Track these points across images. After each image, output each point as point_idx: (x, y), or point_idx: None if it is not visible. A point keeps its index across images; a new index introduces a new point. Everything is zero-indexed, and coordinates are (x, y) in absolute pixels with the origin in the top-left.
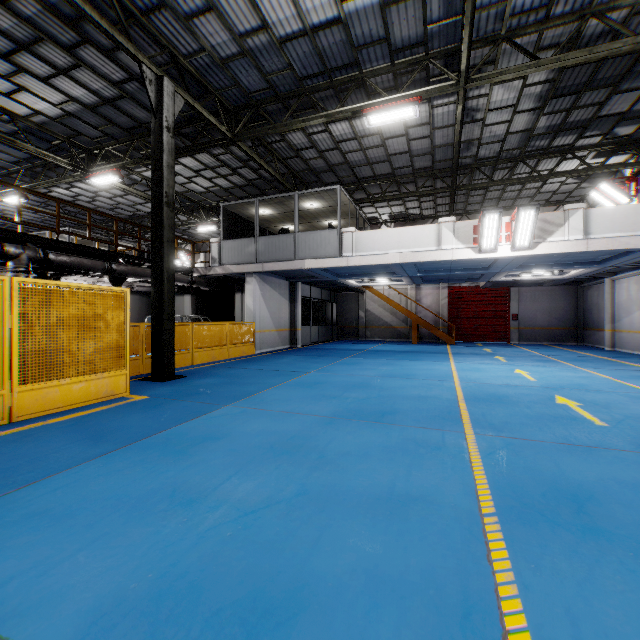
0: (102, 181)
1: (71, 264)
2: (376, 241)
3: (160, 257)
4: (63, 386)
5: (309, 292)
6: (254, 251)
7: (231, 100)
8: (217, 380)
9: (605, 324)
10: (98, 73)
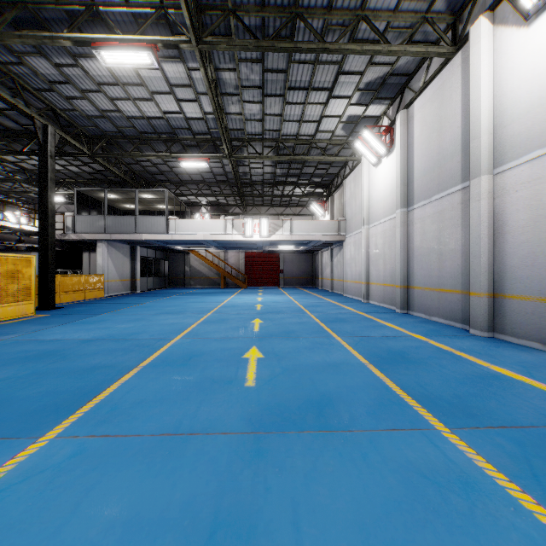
0: None
1: None
2: (190, 226)
3: (46, 235)
4: (3, 308)
5: (146, 253)
6: (104, 225)
7: (91, 131)
8: (87, 308)
9: (319, 275)
10: None
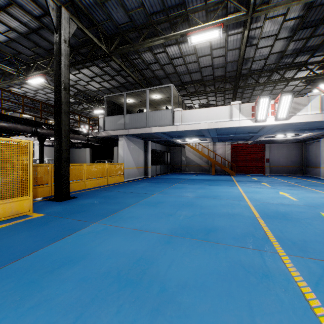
0: (35, 82)
1: (9, 128)
2: (194, 116)
3: (59, 122)
4: None
5: (155, 146)
6: (123, 122)
7: (108, 30)
8: (95, 200)
9: (320, 164)
10: (25, 10)
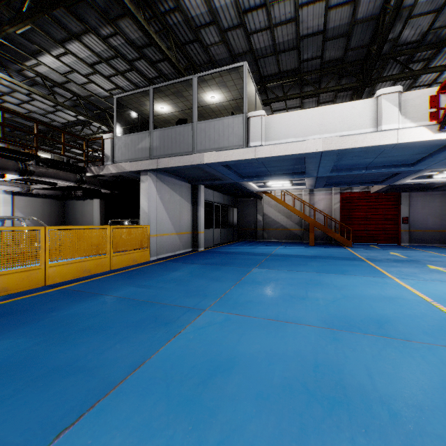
0: None
1: None
2: (291, 126)
3: None
4: None
5: (212, 196)
6: (148, 146)
7: None
8: (5, 349)
9: None
10: None
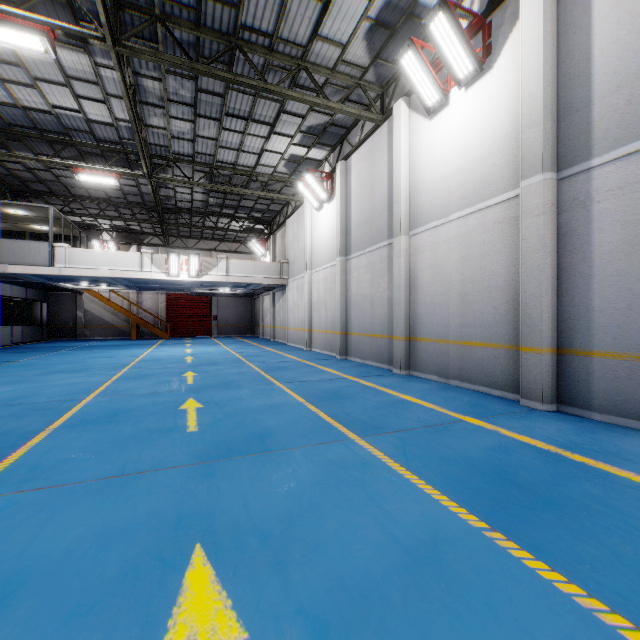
0: None
1: None
2: (89, 258)
3: None
4: None
5: (11, 291)
6: None
7: None
8: None
9: (260, 322)
10: None
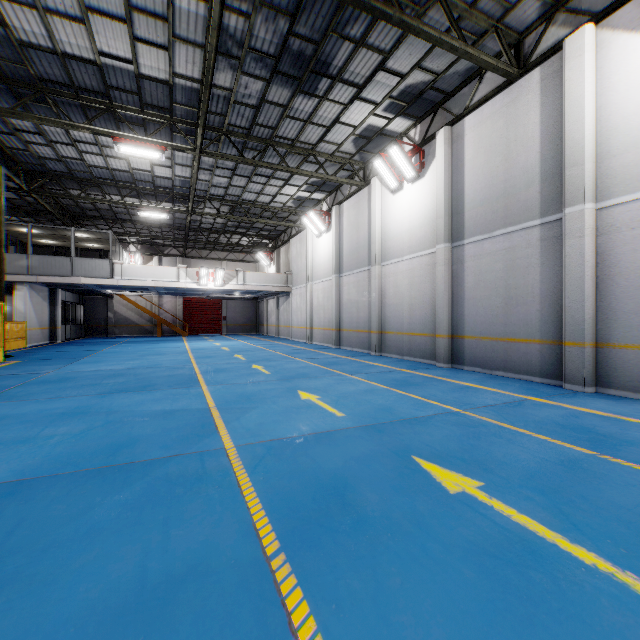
0: None
1: None
2: (139, 272)
3: None
4: None
5: (64, 296)
6: (28, 265)
7: (31, 167)
8: (47, 355)
9: (265, 322)
10: None
